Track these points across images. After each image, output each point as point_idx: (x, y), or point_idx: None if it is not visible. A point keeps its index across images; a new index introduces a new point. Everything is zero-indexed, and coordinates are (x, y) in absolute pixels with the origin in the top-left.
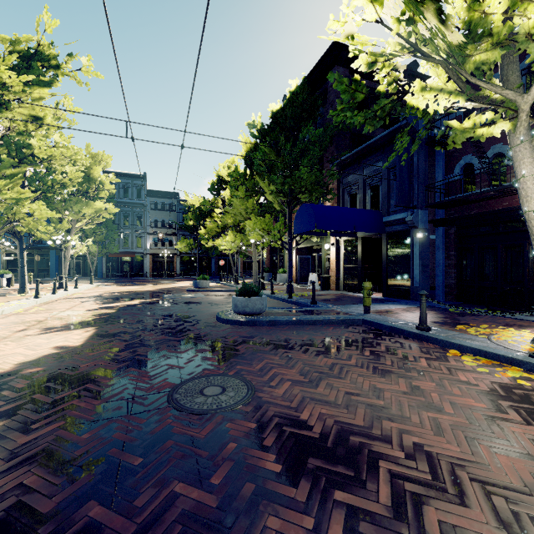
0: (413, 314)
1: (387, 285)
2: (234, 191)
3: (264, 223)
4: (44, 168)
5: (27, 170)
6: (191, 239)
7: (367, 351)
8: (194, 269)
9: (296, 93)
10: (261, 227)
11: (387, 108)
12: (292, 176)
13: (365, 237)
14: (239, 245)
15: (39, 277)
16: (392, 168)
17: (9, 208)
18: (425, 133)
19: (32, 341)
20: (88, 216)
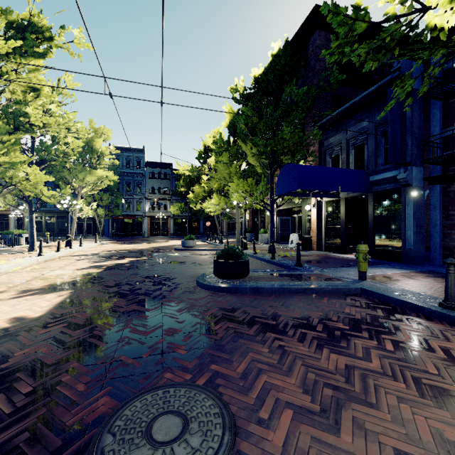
0: (418, 282)
1: (374, 247)
2: (218, 157)
3: (246, 184)
4: (50, 140)
5: (24, 137)
6: (182, 203)
7: (387, 342)
8: (185, 230)
9: (278, 55)
10: (244, 189)
11: (397, 35)
12: (274, 137)
13: (348, 197)
14: (223, 207)
15: (59, 236)
16: (380, 125)
17: (5, 172)
18: (437, 69)
19: None
20: (92, 183)
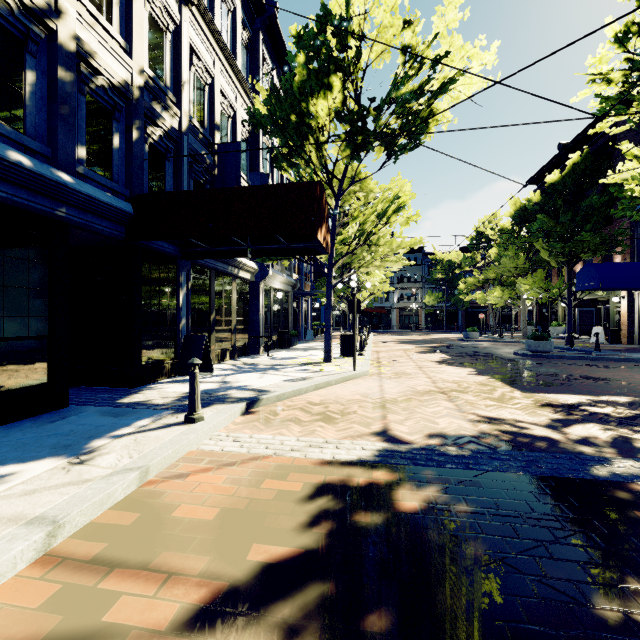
0: None
1: None
2: (502, 250)
3: (541, 282)
4: None
5: None
6: (439, 293)
7: (636, 369)
8: (440, 323)
9: (577, 163)
10: (539, 286)
11: None
12: (573, 241)
13: None
14: (506, 300)
15: None
16: None
17: (374, 287)
18: None
19: (423, 355)
20: None
